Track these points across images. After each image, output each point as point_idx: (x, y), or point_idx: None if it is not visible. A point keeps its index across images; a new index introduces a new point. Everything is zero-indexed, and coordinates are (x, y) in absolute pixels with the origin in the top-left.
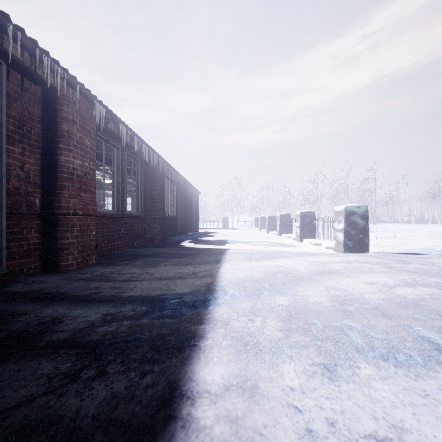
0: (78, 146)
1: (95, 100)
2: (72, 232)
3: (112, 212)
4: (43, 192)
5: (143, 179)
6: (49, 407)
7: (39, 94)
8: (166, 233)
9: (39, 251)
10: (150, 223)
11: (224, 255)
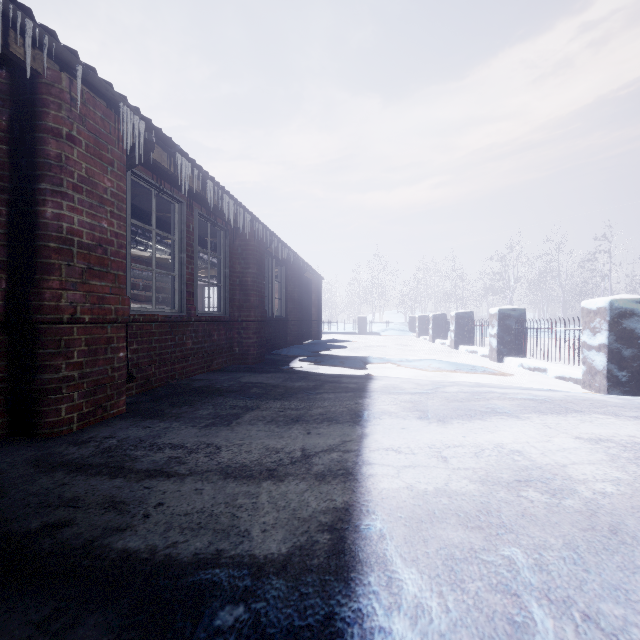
0: (83, 187)
1: (122, 103)
2: (69, 356)
3: (170, 313)
4: (11, 278)
5: (228, 257)
6: None
7: (4, 85)
8: (268, 344)
9: (3, 394)
10: (240, 329)
11: (368, 397)
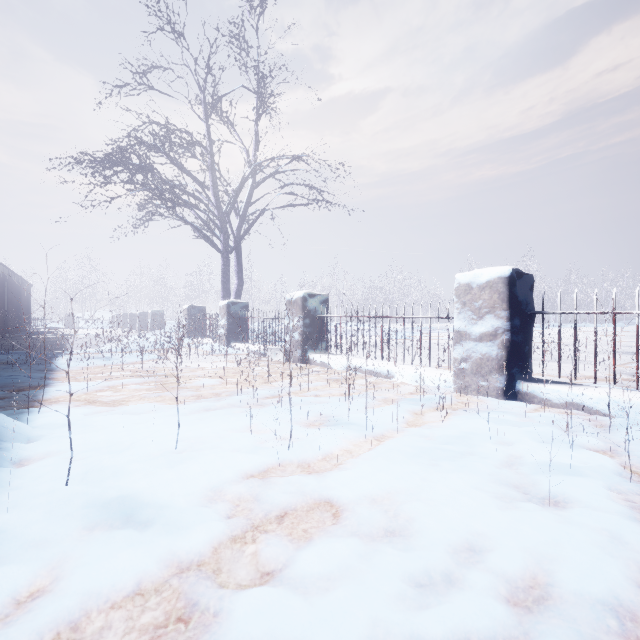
0: None
1: None
2: None
3: None
4: None
5: None
6: (42, 343)
7: None
8: None
9: None
10: None
11: None
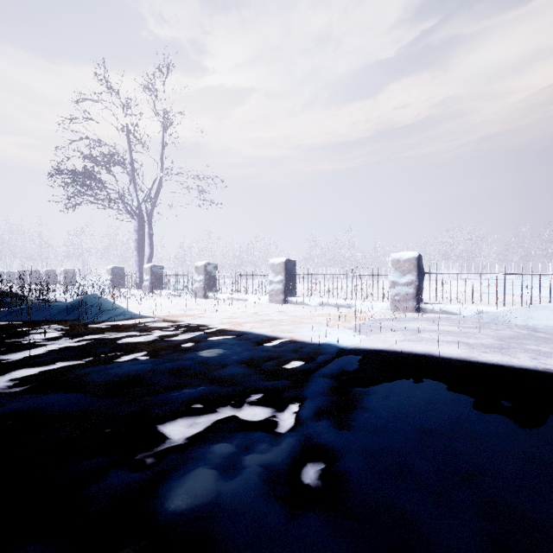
0: None
1: None
2: None
3: None
4: None
5: None
6: None
7: None
8: None
9: None
10: None
11: None
